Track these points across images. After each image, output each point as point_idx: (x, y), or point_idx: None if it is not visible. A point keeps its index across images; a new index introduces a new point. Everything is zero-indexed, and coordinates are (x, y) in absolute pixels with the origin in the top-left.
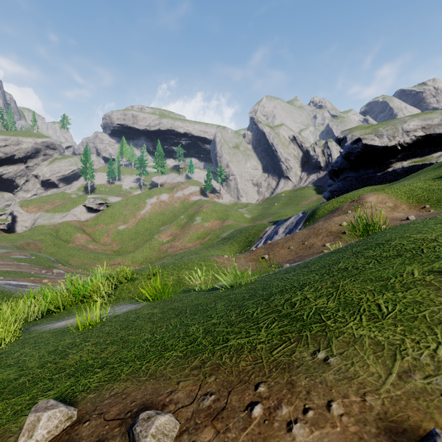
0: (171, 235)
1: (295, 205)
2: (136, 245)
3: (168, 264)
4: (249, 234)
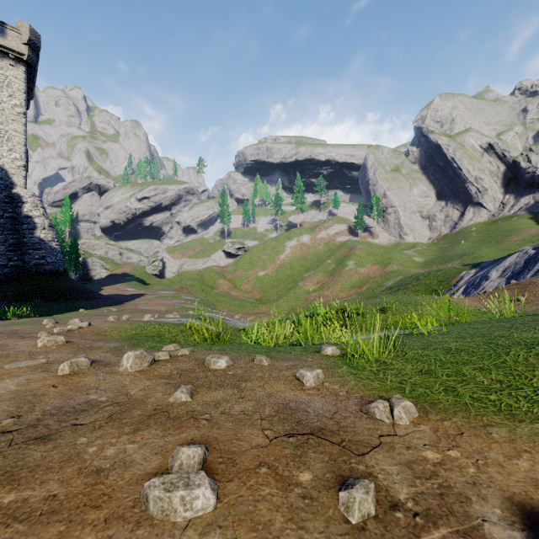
0: (318, 282)
1: (499, 242)
2: (279, 293)
3: (386, 301)
4: (432, 281)
